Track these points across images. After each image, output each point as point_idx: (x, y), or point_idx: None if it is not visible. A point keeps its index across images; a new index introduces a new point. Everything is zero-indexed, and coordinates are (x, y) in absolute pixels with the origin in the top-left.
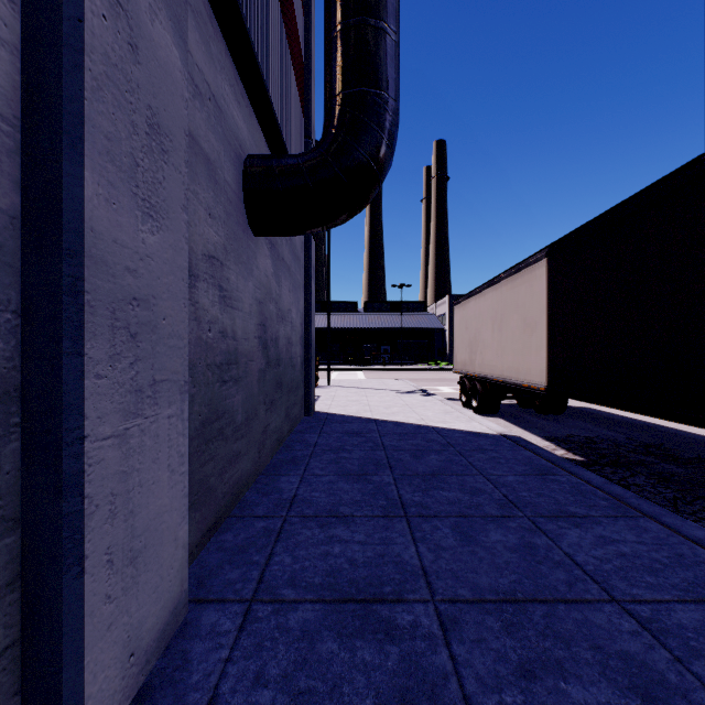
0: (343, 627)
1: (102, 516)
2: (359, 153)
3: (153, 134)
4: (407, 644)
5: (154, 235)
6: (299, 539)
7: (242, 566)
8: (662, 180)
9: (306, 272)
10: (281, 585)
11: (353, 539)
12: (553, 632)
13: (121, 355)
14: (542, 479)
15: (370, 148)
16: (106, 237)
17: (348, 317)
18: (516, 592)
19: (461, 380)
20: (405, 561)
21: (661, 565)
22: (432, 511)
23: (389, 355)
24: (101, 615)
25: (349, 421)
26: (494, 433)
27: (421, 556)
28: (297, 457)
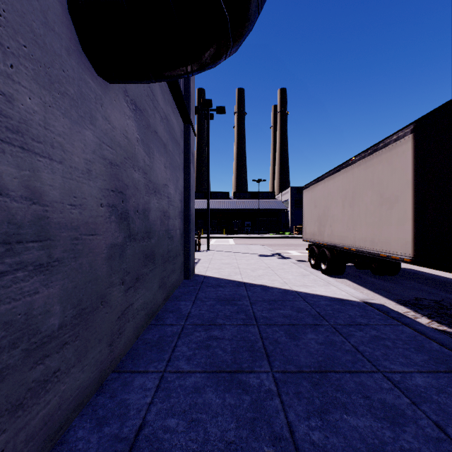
0: None
1: None
2: None
3: None
4: None
5: None
6: None
7: None
8: None
9: (186, 157)
10: None
11: None
12: None
13: None
14: None
15: None
16: None
17: (223, 202)
18: None
19: (309, 247)
20: None
21: None
22: None
23: (250, 227)
24: None
25: (222, 285)
26: (356, 300)
27: None
28: (165, 337)
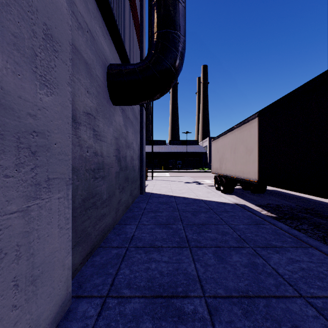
0: (155, 313)
1: (10, 259)
2: (165, 62)
3: (48, 40)
4: (190, 324)
5: (48, 96)
6: (134, 260)
7: (103, 276)
8: (318, 76)
9: (141, 125)
10: (123, 287)
11: (161, 260)
12: (270, 316)
13: (24, 163)
14: (257, 227)
15: (171, 60)
16: (13, 94)
17: (162, 147)
18: (248, 291)
19: (215, 177)
20: (189, 272)
21: (324, 275)
22: (202, 244)
23: (181, 165)
24: (9, 318)
25: (161, 197)
26: (231, 203)
27: (197, 270)
28: (135, 215)
